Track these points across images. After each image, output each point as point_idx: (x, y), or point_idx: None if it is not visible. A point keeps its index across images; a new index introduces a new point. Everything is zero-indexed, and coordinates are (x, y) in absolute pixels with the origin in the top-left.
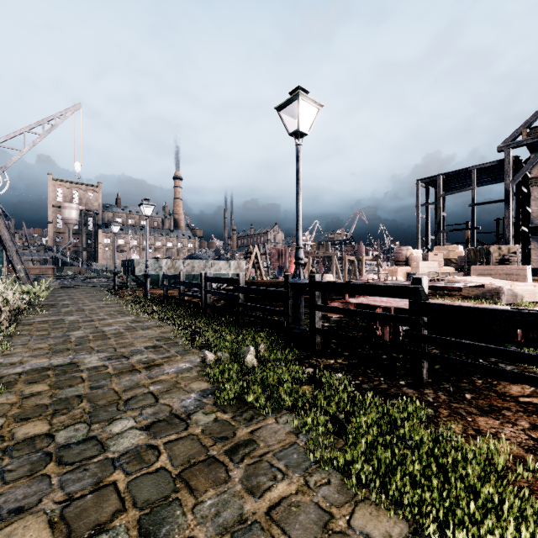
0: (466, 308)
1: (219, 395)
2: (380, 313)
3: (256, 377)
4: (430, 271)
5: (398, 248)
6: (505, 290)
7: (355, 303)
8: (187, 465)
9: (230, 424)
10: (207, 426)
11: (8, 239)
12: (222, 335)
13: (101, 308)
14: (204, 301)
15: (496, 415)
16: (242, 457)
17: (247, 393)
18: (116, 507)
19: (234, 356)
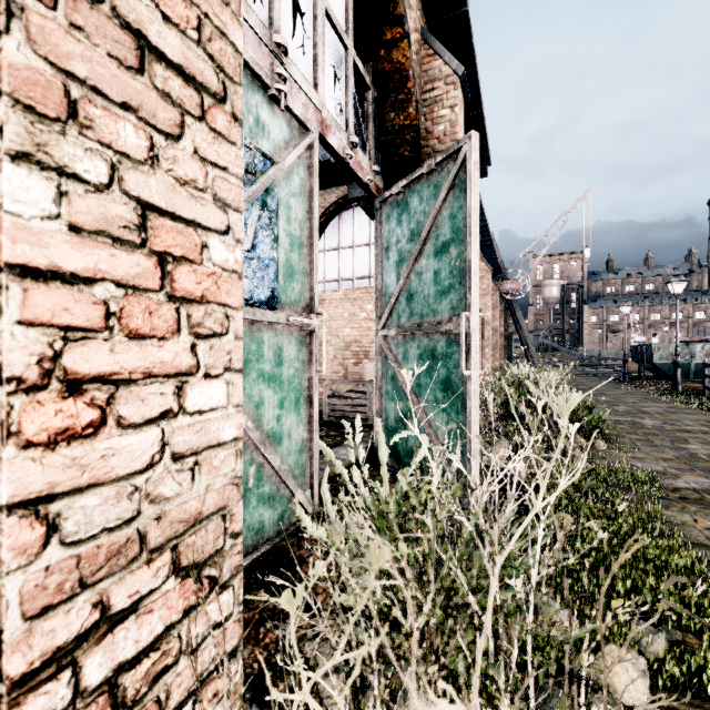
0: None
1: None
2: None
3: None
4: None
5: None
6: None
7: None
8: None
9: None
10: None
11: (526, 331)
12: None
13: (624, 395)
14: None
15: None
16: None
17: None
18: (704, 461)
19: None
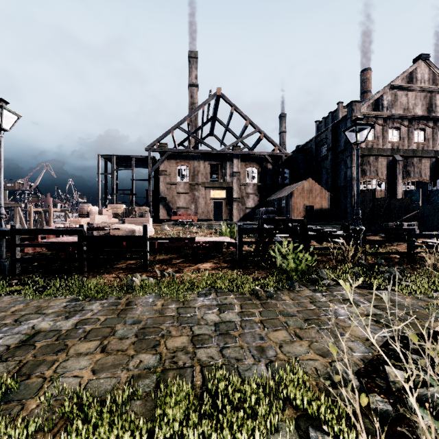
0: (101, 236)
1: None
2: (63, 243)
3: None
4: (103, 221)
5: (82, 205)
6: (137, 231)
7: (46, 242)
8: None
9: None
10: None
11: None
12: None
13: None
14: None
15: (109, 273)
16: None
17: None
18: None
19: None
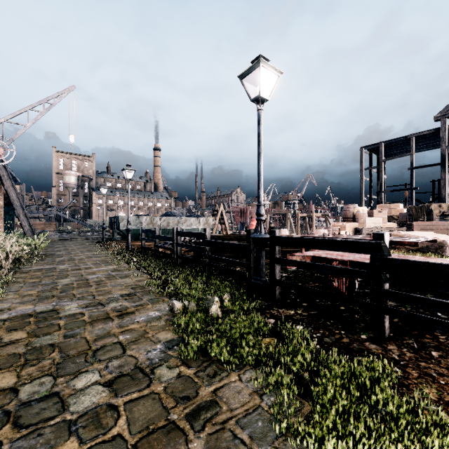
0: (434, 265)
1: (184, 348)
2: (340, 267)
3: (220, 328)
4: (376, 226)
5: (346, 206)
6: None
7: (311, 256)
8: (145, 432)
9: (193, 380)
10: (169, 383)
11: (16, 200)
12: (190, 284)
13: (89, 258)
14: (176, 252)
15: None
16: (203, 424)
17: (211, 345)
18: None
19: (200, 305)
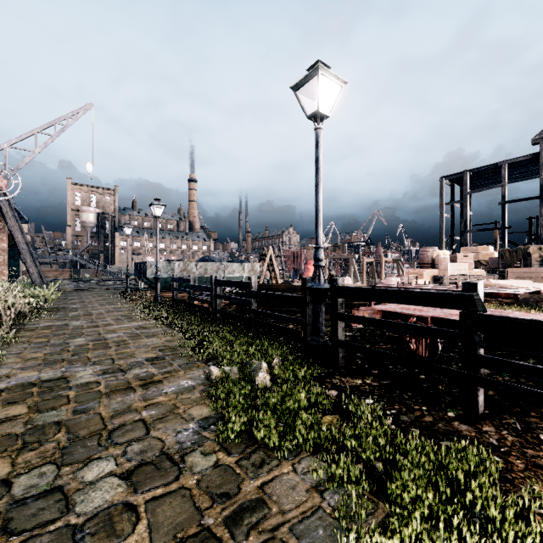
0: None
1: (223, 428)
2: (420, 325)
3: (269, 403)
4: (460, 273)
5: (423, 249)
6: None
7: (383, 310)
8: (172, 542)
9: (234, 471)
10: (204, 474)
11: (22, 242)
12: (232, 345)
13: (109, 313)
14: (214, 306)
15: None
16: (247, 531)
17: (257, 424)
18: None
19: (244, 372)
